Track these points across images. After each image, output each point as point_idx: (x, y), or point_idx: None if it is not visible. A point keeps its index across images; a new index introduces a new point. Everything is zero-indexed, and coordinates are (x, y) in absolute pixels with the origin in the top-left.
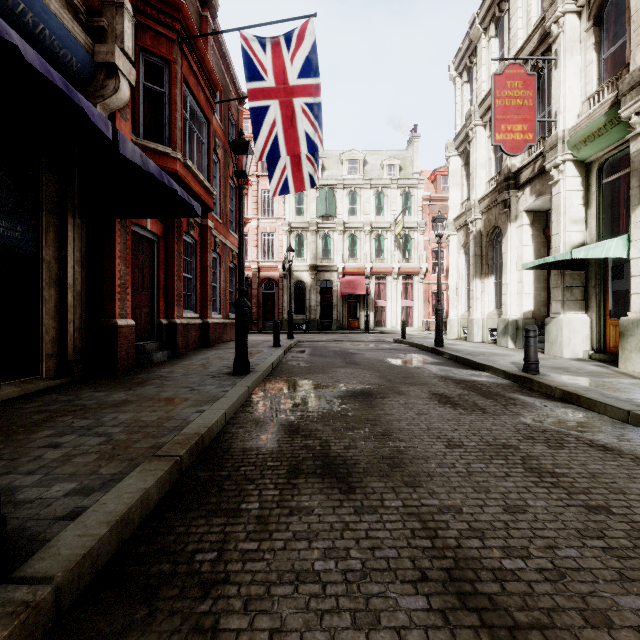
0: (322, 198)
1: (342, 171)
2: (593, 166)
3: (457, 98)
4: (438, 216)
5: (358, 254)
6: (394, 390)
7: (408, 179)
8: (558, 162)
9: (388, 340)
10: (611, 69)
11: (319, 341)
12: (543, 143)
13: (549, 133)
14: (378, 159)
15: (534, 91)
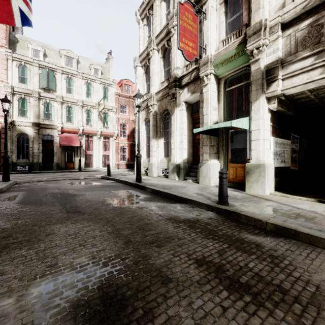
0: (44, 75)
1: (61, 62)
2: (221, 80)
3: (141, 33)
4: (138, 93)
5: (73, 119)
6: (149, 270)
7: (107, 80)
8: (208, 73)
9: (97, 177)
10: (231, 29)
11: (39, 181)
12: (199, 61)
13: (199, 58)
14: (87, 63)
15: (197, 26)
